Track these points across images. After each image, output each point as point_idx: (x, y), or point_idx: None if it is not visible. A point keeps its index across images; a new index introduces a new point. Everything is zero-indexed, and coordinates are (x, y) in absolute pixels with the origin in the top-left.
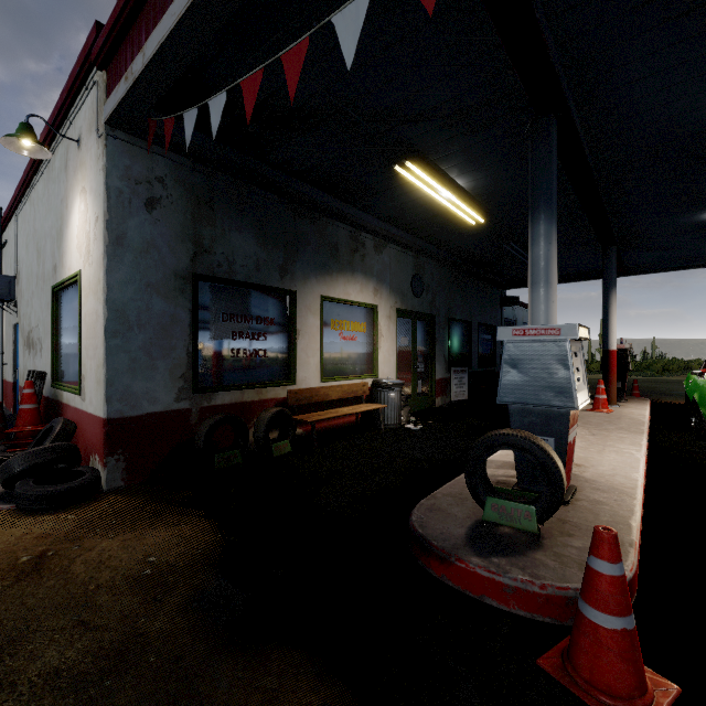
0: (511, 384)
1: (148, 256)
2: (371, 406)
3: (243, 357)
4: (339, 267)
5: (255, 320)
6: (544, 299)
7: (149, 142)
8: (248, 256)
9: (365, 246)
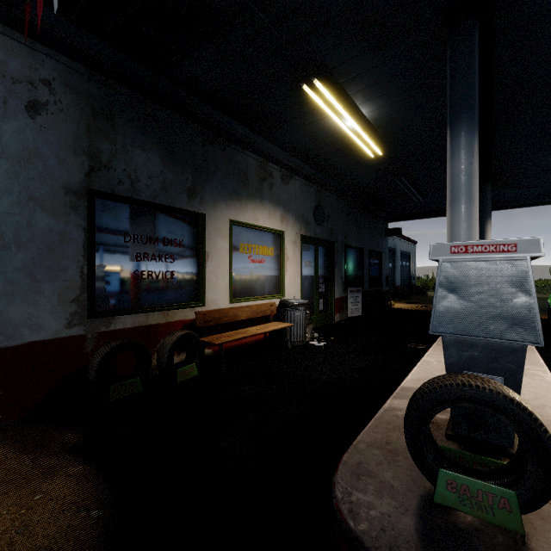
0: (448, 311)
1: (30, 166)
2: (278, 325)
3: (148, 279)
4: (248, 194)
5: (161, 241)
6: (466, 216)
7: (25, 32)
8: (154, 176)
9: (273, 176)
